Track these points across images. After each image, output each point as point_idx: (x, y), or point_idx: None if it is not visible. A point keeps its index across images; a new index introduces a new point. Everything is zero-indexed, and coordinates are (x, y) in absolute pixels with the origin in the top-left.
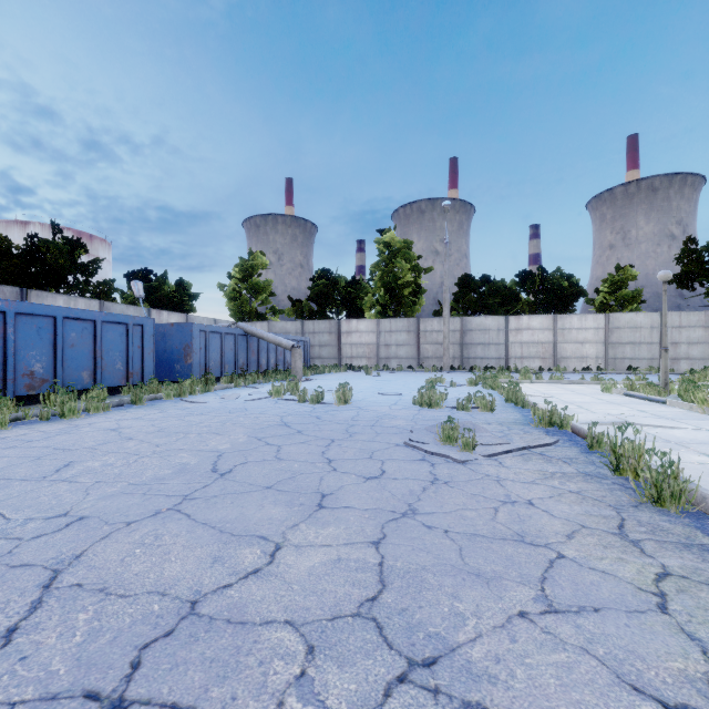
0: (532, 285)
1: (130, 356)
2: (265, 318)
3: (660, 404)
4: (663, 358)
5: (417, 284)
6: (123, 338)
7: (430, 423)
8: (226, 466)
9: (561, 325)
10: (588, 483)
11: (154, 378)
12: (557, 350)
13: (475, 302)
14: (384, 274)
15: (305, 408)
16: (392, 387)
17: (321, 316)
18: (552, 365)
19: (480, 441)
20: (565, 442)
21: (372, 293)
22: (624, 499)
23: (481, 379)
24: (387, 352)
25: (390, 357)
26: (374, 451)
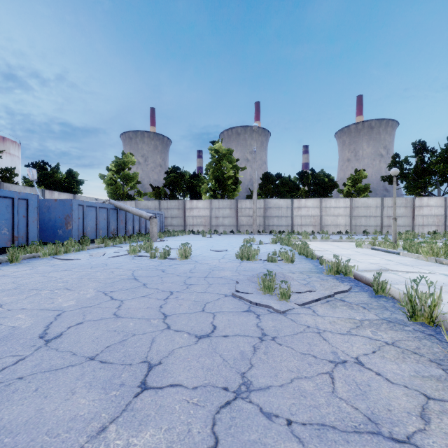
0: (306, 180)
1: (15, 223)
2: (133, 198)
3: (396, 255)
4: (393, 224)
5: (236, 177)
6: (9, 209)
7: (250, 274)
8: (58, 329)
9: (324, 205)
10: (396, 331)
11: (38, 240)
12: (322, 220)
13: (273, 190)
14: (215, 170)
15: (154, 262)
16: (220, 245)
17: (173, 197)
18: (319, 229)
19: (291, 289)
20: (354, 288)
21: (207, 183)
22: (437, 350)
23: (278, 239)
24: (216, 222)
25: (218, 225)
26: (207, 303)
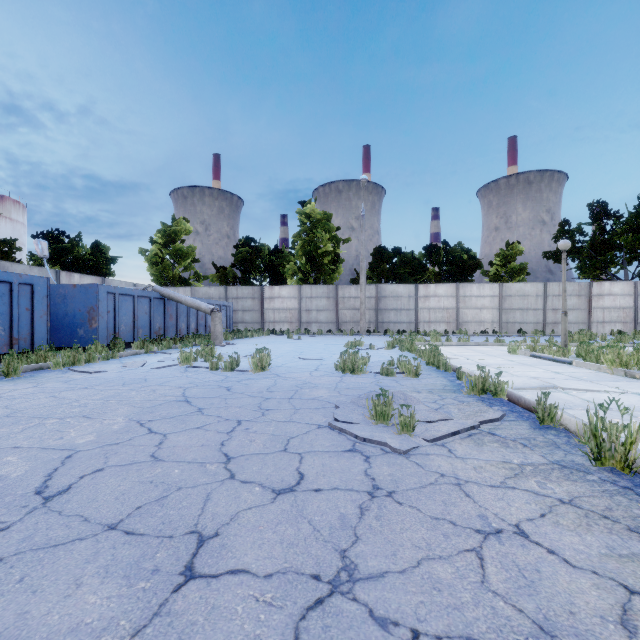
0: (437, 257)
1: (14, 319)
2: (188, 283)
3: (567, 365)
4: (563, 321)
5: (336, 253)
6: (5, 299)
7: (355, 393)
8: (65, 480)
9: (462, 292)
10: (574, 482)
11: (48, 344)
12: (460, 315)
13: (388, 272)
14: (306, 243)
15: (216, 376)
16: (313, 350)
17: (245, 282)
18: (455, 328)
19: (416, 417)
20: (508, 414)
21: (294, 261)
22: (637, 512)
23: (397, 342)
24: (308, 317)
25: (311, 321)
26: (291, 438)
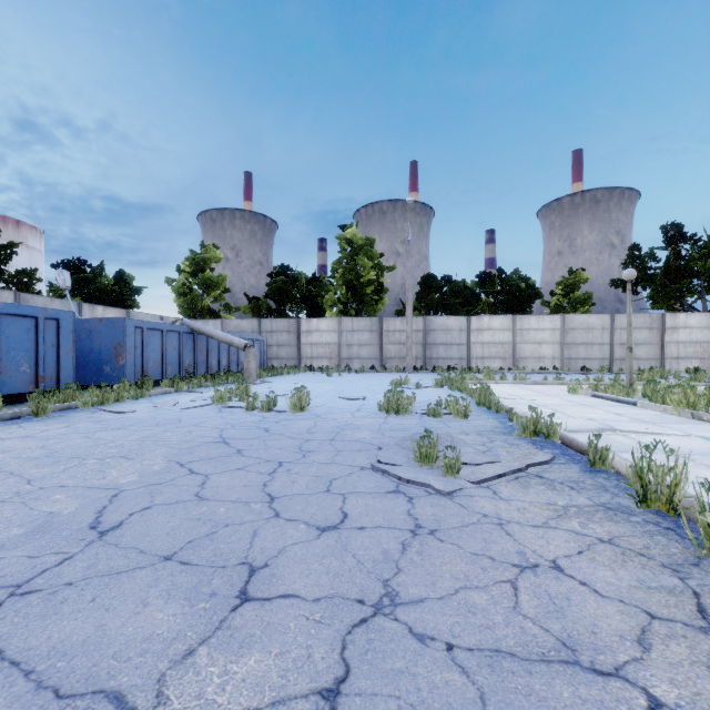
0: (491, 286)
1: (40, 356)
2: (218, 316)
3: (631, 406)
4: (627, 358)
5: (379, 282)
6: (30, 334)
7: (400, 435)
8: (115, 517)
9: (520, 325)
10: (616, 523)
11: (74, 382)
12: (517, 350)
13: (437, 302)
14: (346, 271)
15: (253, 417)
16: (355, 389)
17: (280, 314)
18: (511, 365)
19: (462, 459)
20: (559, 457)
21: (334, 291)
22: (674, 550)
23: (446, 380)
24: (349, 353)
25: (352, 357)
26: (334, 479)
